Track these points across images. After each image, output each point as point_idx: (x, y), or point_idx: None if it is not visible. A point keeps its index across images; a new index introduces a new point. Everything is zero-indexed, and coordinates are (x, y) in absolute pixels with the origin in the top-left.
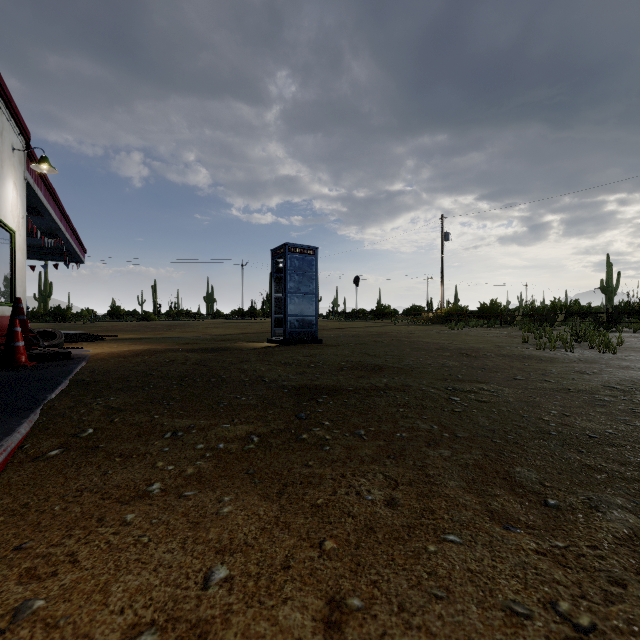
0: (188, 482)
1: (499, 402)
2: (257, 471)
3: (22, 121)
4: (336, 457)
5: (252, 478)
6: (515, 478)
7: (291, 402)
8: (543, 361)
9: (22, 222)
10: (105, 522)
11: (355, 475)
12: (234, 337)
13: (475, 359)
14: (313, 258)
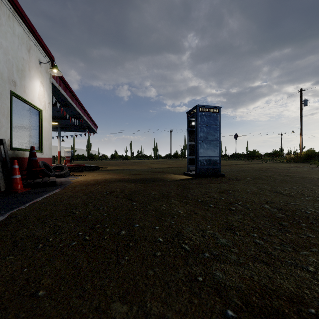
0: None
1: None
2: None
3: (46, 48)
4: None
5: None
6: None
7: None
8: None
9: (48, 106)
10: None
11: None
12: (164, 170)
13: None
14: (217, 115)
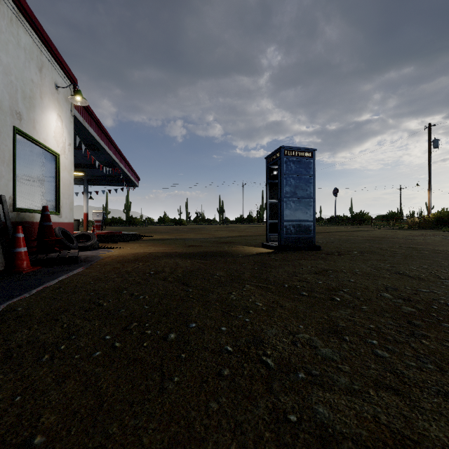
0: None
1: None
2: None
3: (66, 66)
4: None
5: None
6: None
7: None
8: None
9: (69, 148)
10: None
11: None
12: (233, 240)
13: None
14: (310, 160)
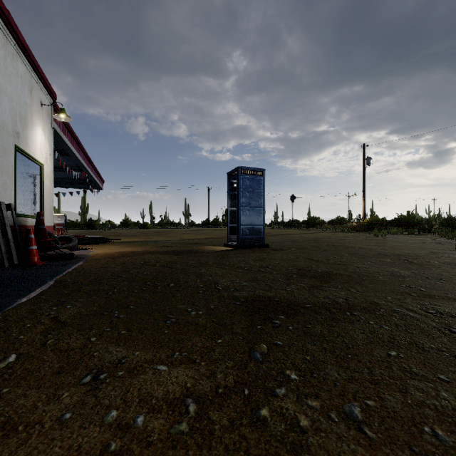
0: None
1: None
2: None
3: (48, 84)
4: None
5: None
6: None
7: (243, 323)
8: None
9: (50, 158)
10: None
11: None
12: (200, 241)
13: (421, 267)
14: (261, 178)
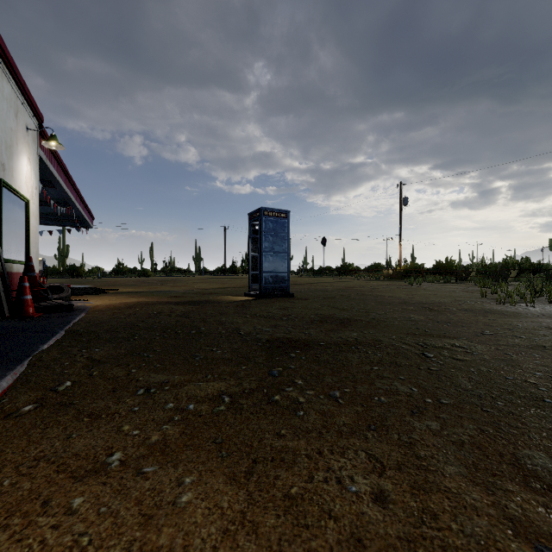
0: (151, 452)
1: (475, 360)
2: (225, 440)
3: (35, 105)
4: (311, 425)
5: (219, 450)
6: (526, 465)
7: (264, 356)
8: (506, 316)
9: (36, 192)
10: (49, 508)
11: (333, 452)
12: (216, 291)
13: (438, 313)
14: (285, 221)
